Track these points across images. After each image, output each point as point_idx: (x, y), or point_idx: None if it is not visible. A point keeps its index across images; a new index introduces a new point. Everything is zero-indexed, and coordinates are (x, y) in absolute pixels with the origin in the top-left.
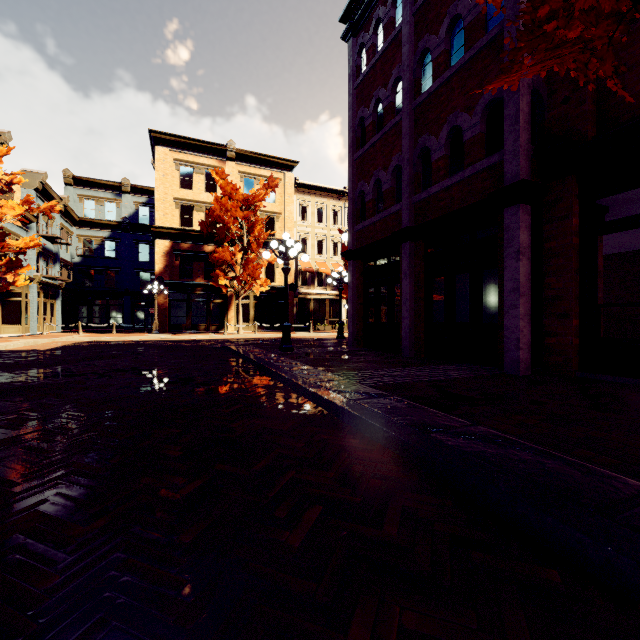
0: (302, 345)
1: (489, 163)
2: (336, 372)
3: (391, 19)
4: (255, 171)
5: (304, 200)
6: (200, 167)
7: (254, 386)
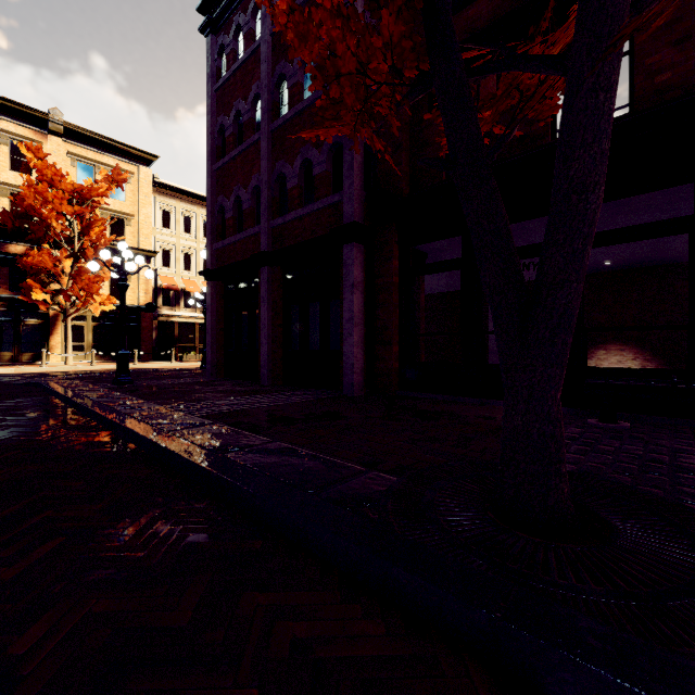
0: (150, 377)
1: (333, 201)
2: (171, 404)
3: (251, 31)
4: (95, 156)
5: (166, 204)
6: (1, 134)
7: (52, 428)
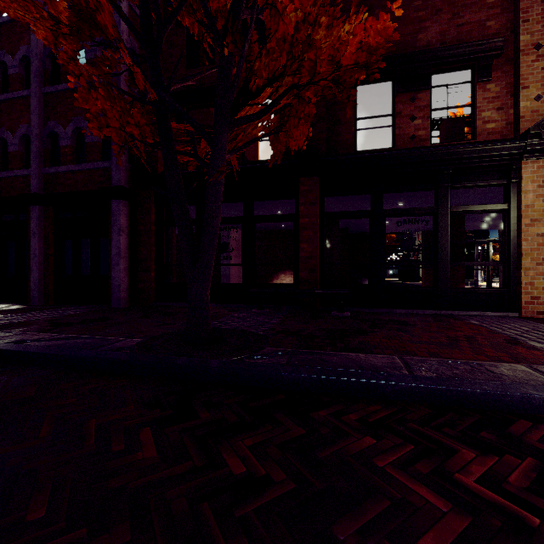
0: None
1: (103, 166)
2: None
3: None
4: None
5: None
6: None
7: None
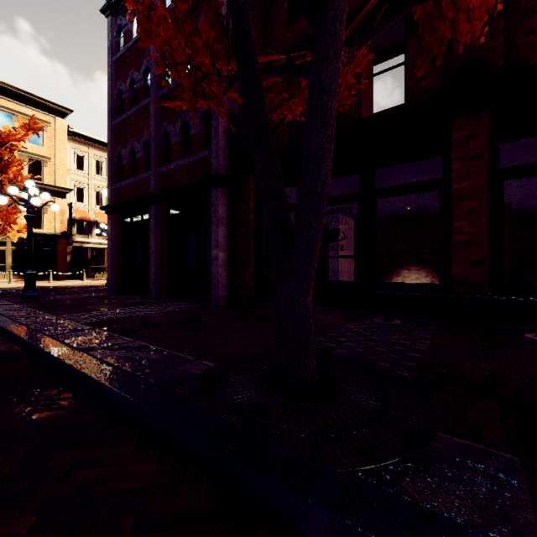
0: (58, 292)
1: (204, 155)
2: (65, 314)
3: None
4: (14, 106)
5: (80, 150)
6: None
7: None
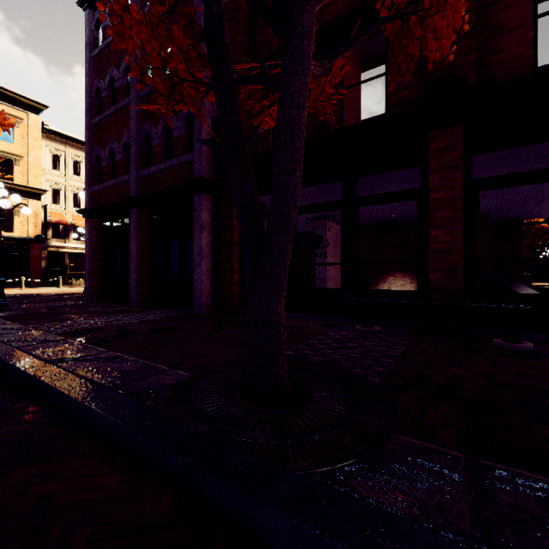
0: (30, 301)
1: (187, 159)
2: (36, 324)
3: None
4: None
5: (56, 148)
6: None
7: None
